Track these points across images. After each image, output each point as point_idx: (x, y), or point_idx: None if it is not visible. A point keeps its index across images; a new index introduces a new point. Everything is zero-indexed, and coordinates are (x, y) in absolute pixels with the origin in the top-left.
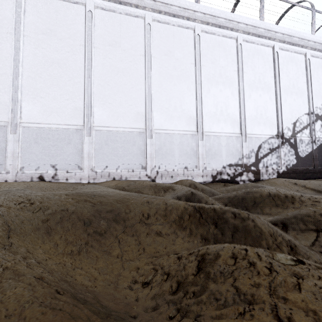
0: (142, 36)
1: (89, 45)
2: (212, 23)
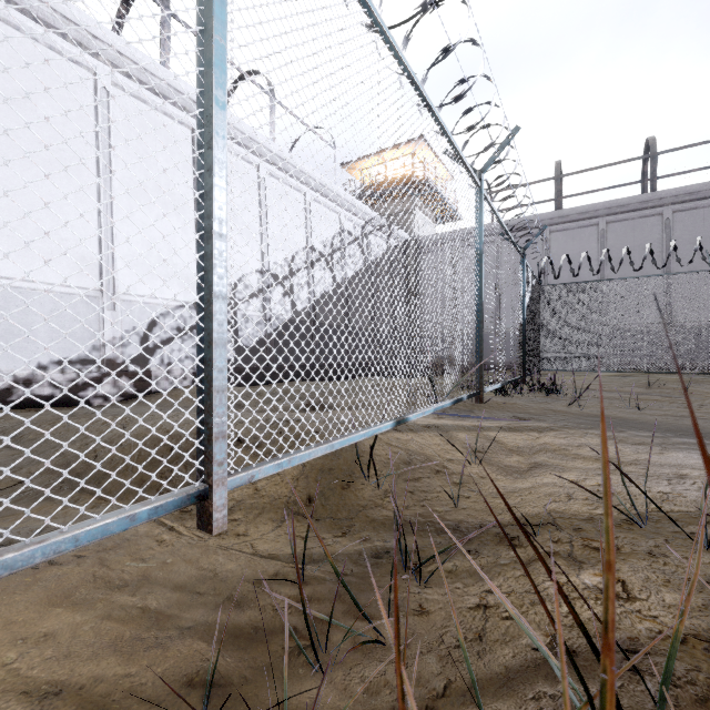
0: None
1: None
2: None
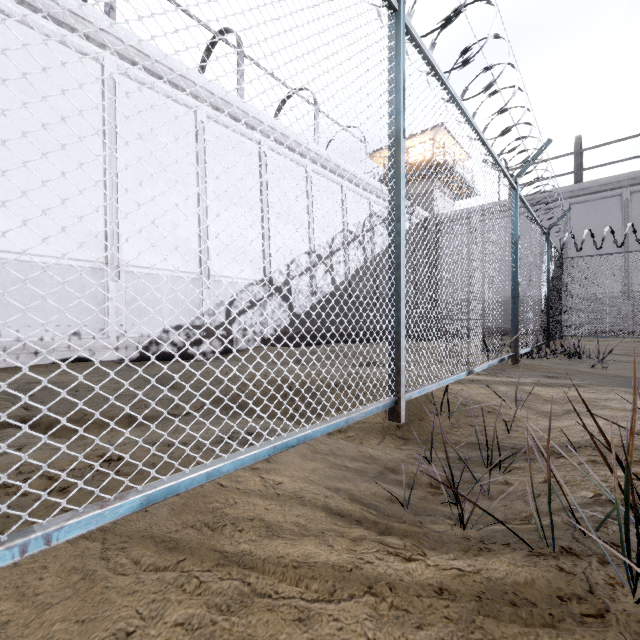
0: None
1: None
2: (143, 67)
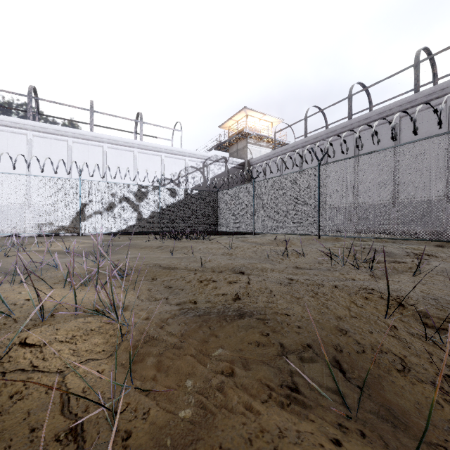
0: None
1: None
2: (43, 132)
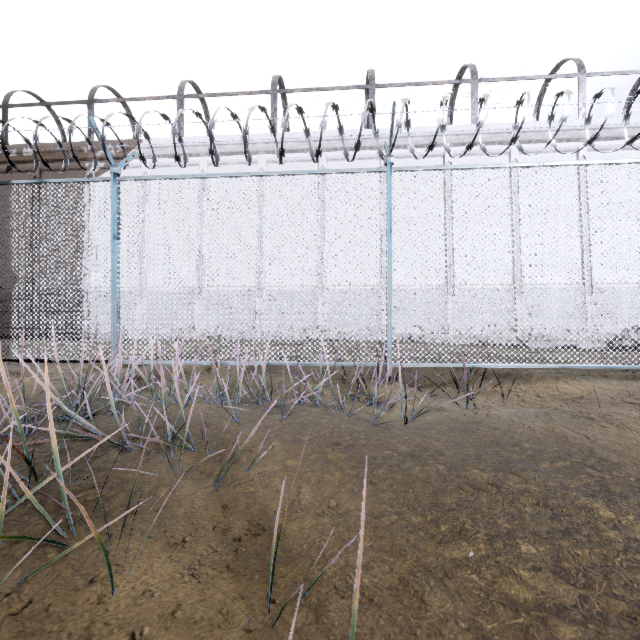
0: (506, 176)
1: (449, 199)
2: (605, 138)
